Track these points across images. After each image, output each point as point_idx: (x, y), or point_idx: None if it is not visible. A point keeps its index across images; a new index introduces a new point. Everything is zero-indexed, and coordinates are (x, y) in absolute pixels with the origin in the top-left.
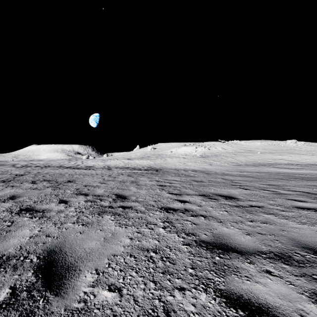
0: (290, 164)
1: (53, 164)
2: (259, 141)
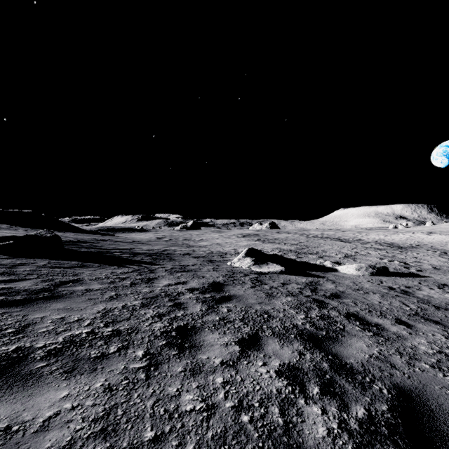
0: None
1: (335, 236)
2: None
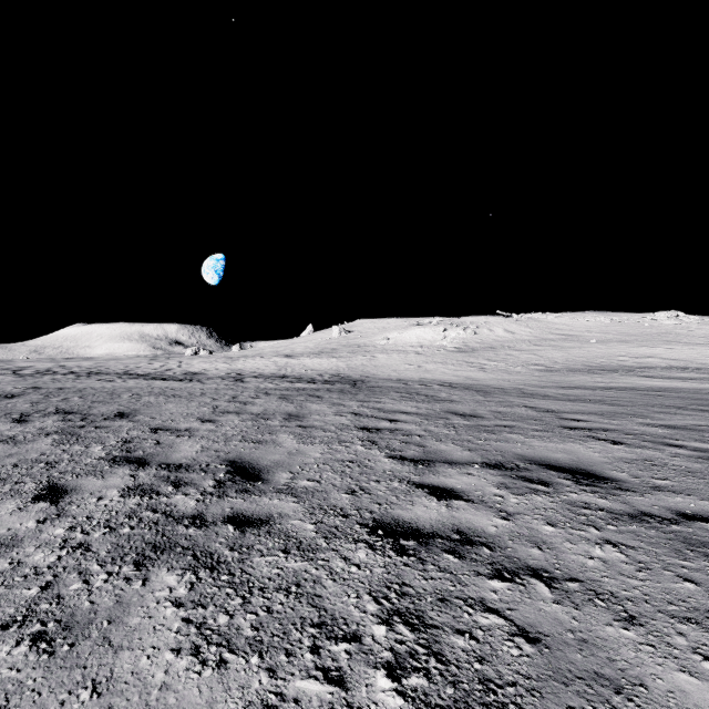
0: (676, 367)
1: (110, 368)
2: (590, 314)
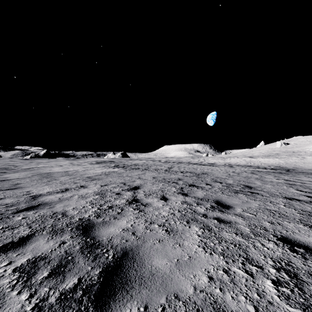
0: None
1: (182, 161)
2: None
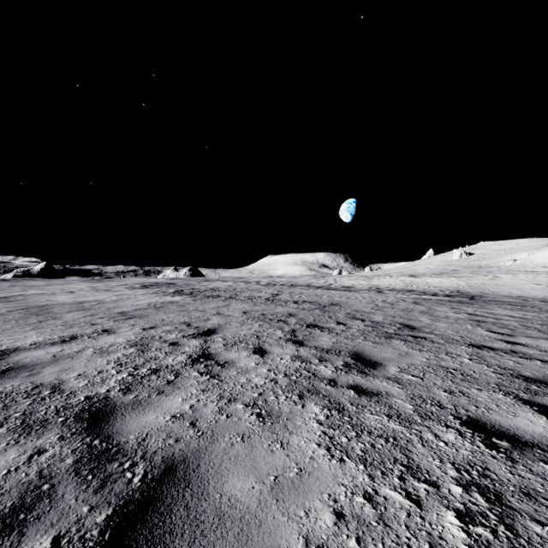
0: None
1: (298, 283)
2: None
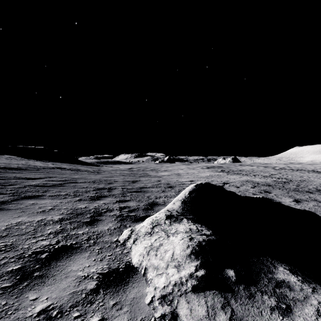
0: None
1: (306, 168)
2: None
